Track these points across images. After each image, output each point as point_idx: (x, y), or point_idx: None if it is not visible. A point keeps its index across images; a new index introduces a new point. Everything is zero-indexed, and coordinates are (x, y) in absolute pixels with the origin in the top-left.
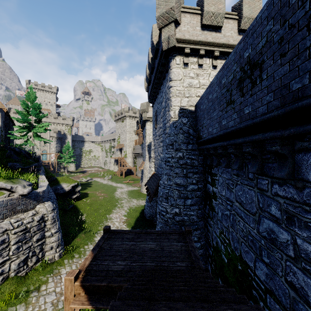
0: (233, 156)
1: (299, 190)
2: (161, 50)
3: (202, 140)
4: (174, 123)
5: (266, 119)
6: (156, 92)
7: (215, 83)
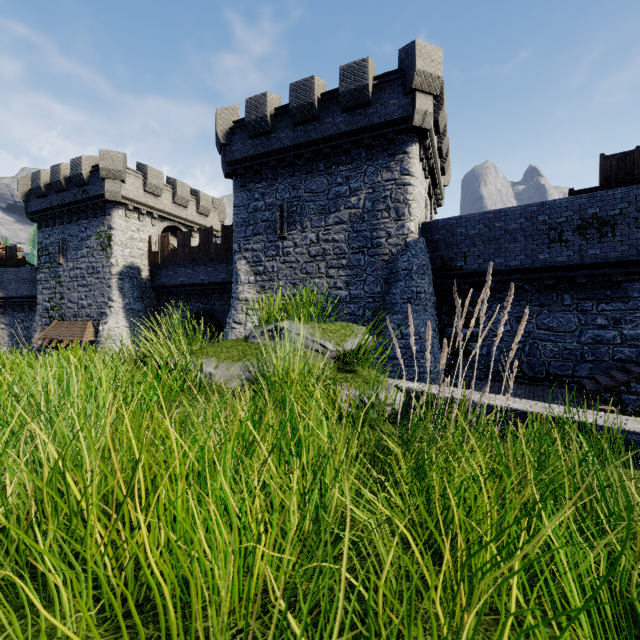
0: (533, 289)
1: (625, 303)
2: (398, 118)
3: (471, 271)
4: (416, 242)
5: (622, 261)
6: (294, 164)
7: (518, 215)
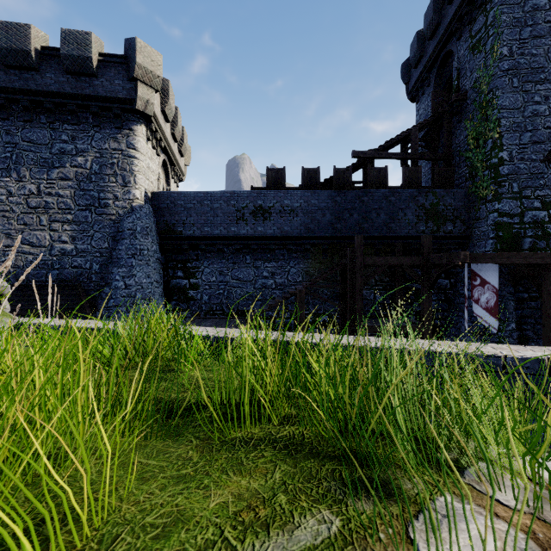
0: (229, 251)
1: (277, 263)
2: (122, 98)
3: (188, 235)
4: (142, 207)
5: (274, 236)
6: (7, 107)
7: (219, 198)
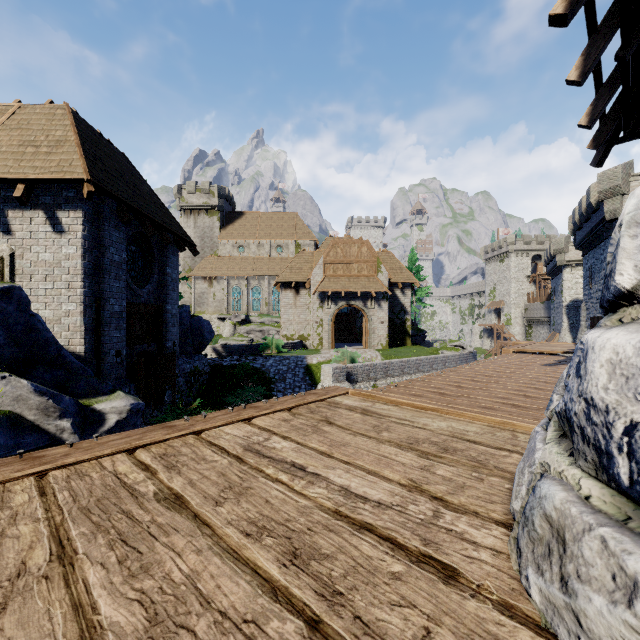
0: None
1: None
2: (603, 217)
3: None
4: None
5: None
6: (591, 243)
7: None
